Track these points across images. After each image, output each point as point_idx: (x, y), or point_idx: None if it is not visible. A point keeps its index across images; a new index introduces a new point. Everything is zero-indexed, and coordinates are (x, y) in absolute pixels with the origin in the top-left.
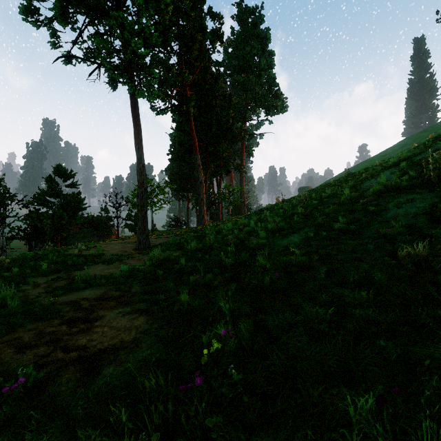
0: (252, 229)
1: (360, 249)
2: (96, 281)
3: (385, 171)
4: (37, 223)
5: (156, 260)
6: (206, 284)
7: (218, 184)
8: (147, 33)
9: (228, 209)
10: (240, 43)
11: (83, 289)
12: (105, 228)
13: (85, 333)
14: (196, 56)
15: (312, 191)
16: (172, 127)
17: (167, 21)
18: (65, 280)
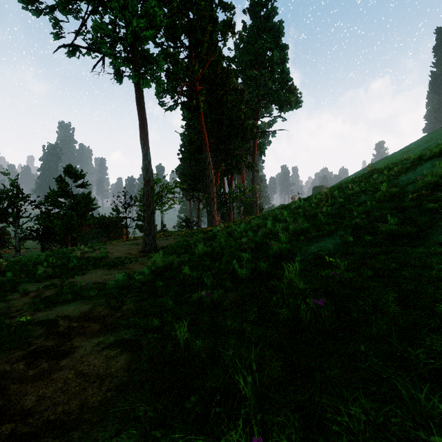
0: (269, 231)
1: (436, 262)
2: (86, 292)
3: (423, 163)
4: (48, 224)
5: (157, 267)
6: (214, 304)
7: (229, 183)
8: (151, 14)
9: (239, 210)
10: (252, 37)
11: (70, 302)
12: (115, 228)
13: (41, 382)
14: (206, 49)
15: (332, 189)
16: (182, 126)
17: (175, 8)
18: (58, 287)
